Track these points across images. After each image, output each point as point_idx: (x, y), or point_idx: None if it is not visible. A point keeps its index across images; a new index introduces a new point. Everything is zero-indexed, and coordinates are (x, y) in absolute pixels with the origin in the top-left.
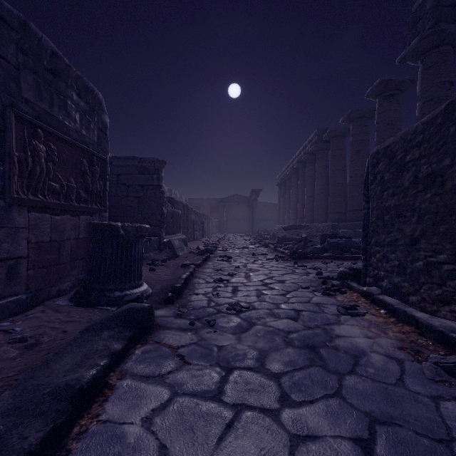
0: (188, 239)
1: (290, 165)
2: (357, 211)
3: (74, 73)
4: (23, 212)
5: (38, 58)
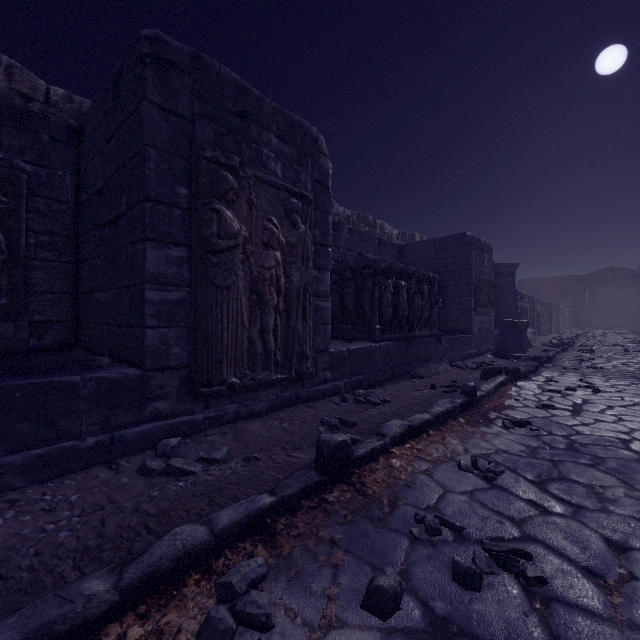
0: None
1: None
2: None
3: (487, 245)
4: (476, 316)
5: (479, 248)
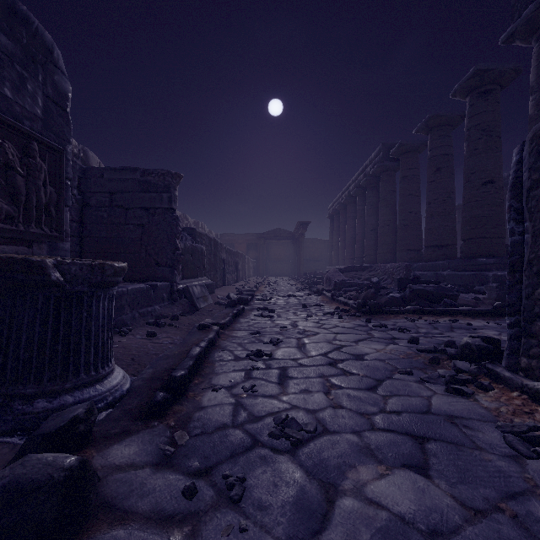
0: (216, 284)
1: (345, 192)
2: (437, 247)
3: None
4: None
5: None
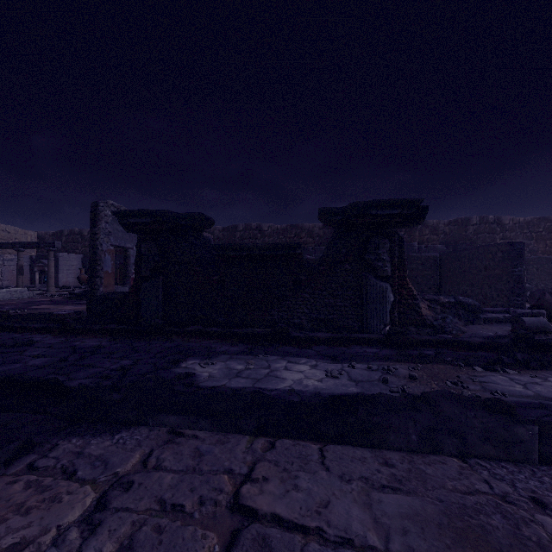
0: None
1: None
2: None
3: None
4: None
5: None
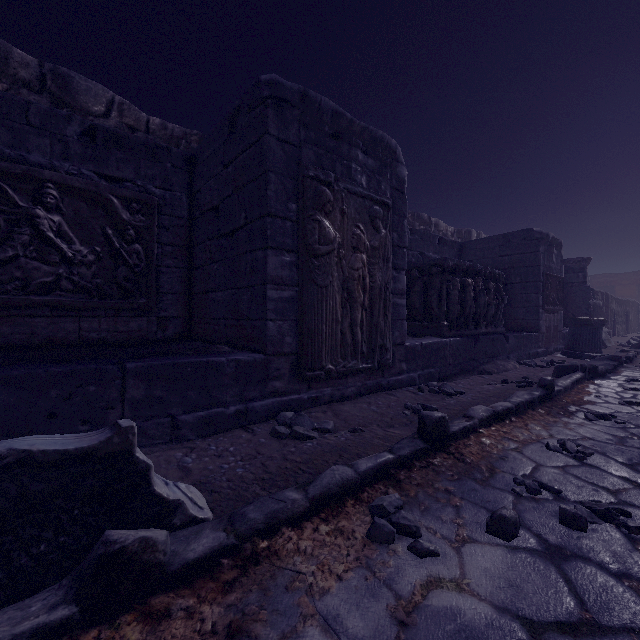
0: None
1: None
2: None
3: (556, 240)
4: (544, 314)
5: (547, 243)
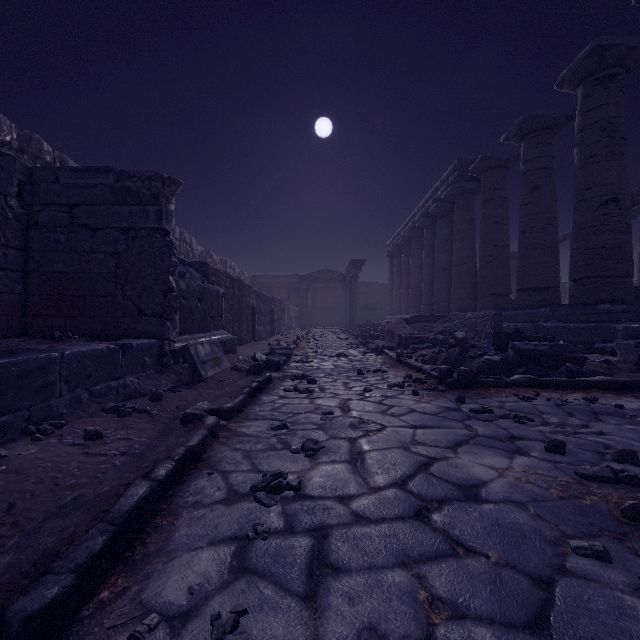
0: (242, 339)
1: (409, 223)
2: (534, 290)
3: None
4: None
5: None
